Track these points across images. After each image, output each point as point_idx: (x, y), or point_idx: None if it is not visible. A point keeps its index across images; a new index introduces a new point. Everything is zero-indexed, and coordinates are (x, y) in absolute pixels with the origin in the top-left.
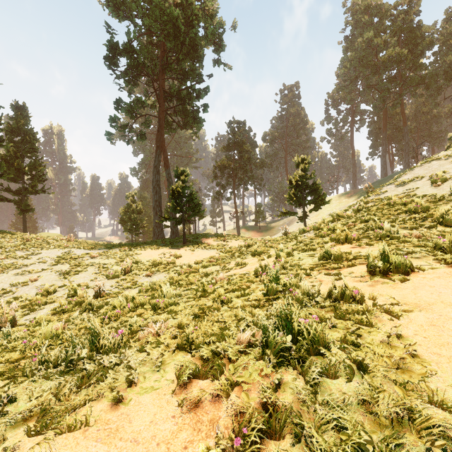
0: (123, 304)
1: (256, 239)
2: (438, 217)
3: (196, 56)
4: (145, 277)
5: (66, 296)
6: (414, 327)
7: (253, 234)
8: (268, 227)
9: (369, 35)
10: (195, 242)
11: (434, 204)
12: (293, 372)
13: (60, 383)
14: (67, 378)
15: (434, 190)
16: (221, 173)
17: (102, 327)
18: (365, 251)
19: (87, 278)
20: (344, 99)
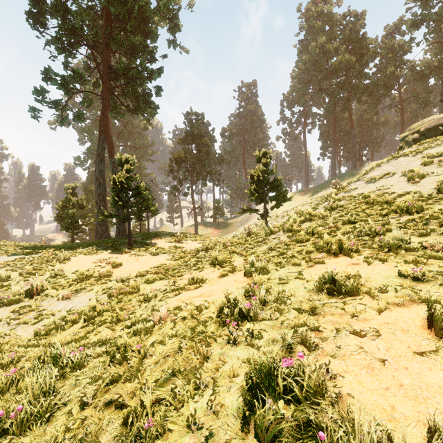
0: None
1: (216, 240)
2: None
3: (148, 30)
4: (61, 301)
5: None
6: None
7: (211, 230)
8: (227, 224)
9: (321, 40)
10: (144, 244)
11: (426, 203)
12: None
13: None
14: None
15: (414, 187)
16: (178, 166)
17: None
18: (381, 271)
19: None
20: (298, 101)
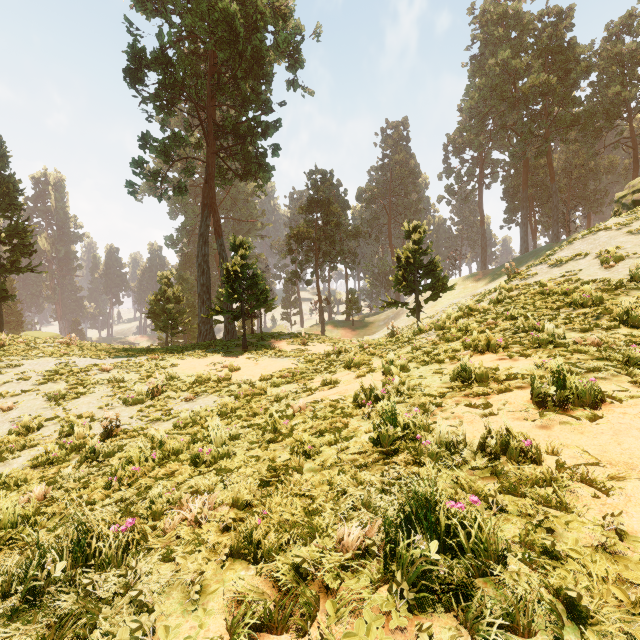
0: (146, 452)
1: (350, 342)
2: (621, 314)
3: (262, 74)
4: (185, 403)
5: (58, 434)
6: (639, 512)
7: (343, 332)
8: (365, 323)
9: (504, 55)
10: (261, 346)
11: (609, 294)
12: (447, 618)
13: (7, 637)
14: (16, 635)
15: (606, 273)
16: (298, 245)
17: (108, 496)
18: (520, 365)
19: (93, 404)
20: (470, 144)
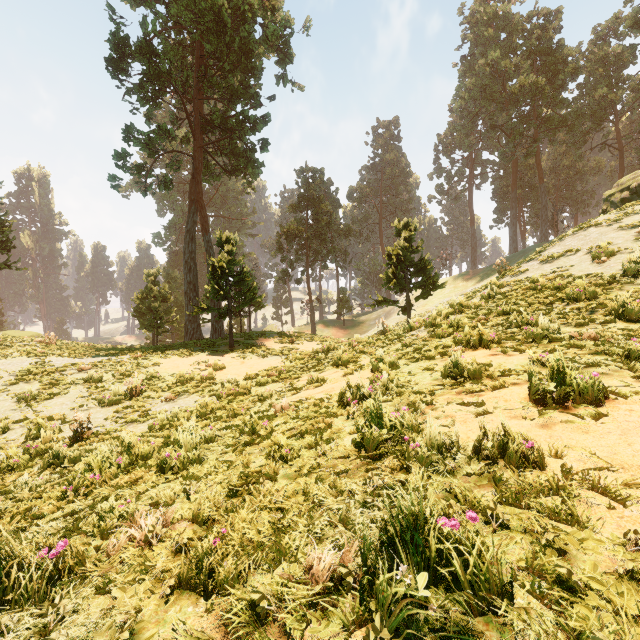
0: (111, 457)
1: (340, 340)
2: (617, 308)
3: (251, 67)
4: (164, 403)
5: (25, 438)
6: None
7: (334, 331)
8: (356, 322)
9: (494, 56)
10: (248, 345)
11: (603, 288)
12: None
13: None
14: None
15: (598, 268)
16: (288, 243)
17: (60, 508)
18: (514, 360)
19: (66, 406)
20: (460, 145)
